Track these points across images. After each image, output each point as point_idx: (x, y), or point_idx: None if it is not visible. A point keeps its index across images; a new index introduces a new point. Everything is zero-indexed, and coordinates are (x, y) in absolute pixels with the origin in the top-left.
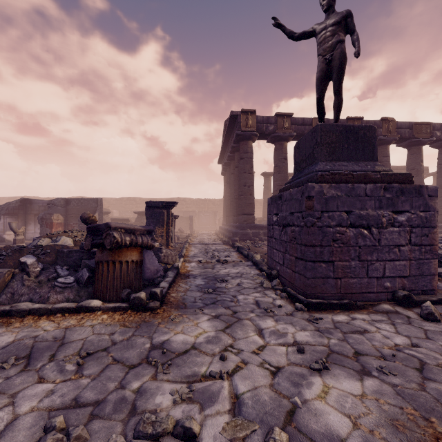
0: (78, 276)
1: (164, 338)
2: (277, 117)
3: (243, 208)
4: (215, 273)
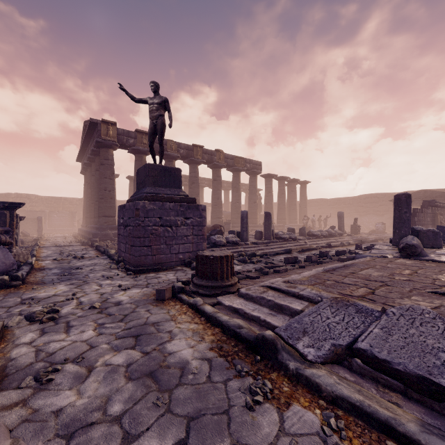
0: None
1: (31, 295)
2: (137, 133)
3: (104, 211)
4: (71, 265)
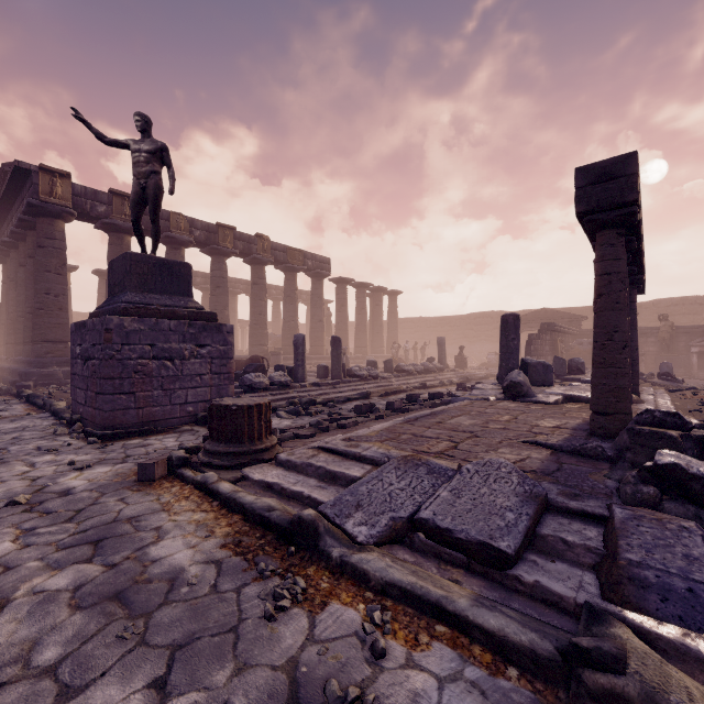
0: None
1: None
2: (114, 196)
3: (44, 332)
4: None
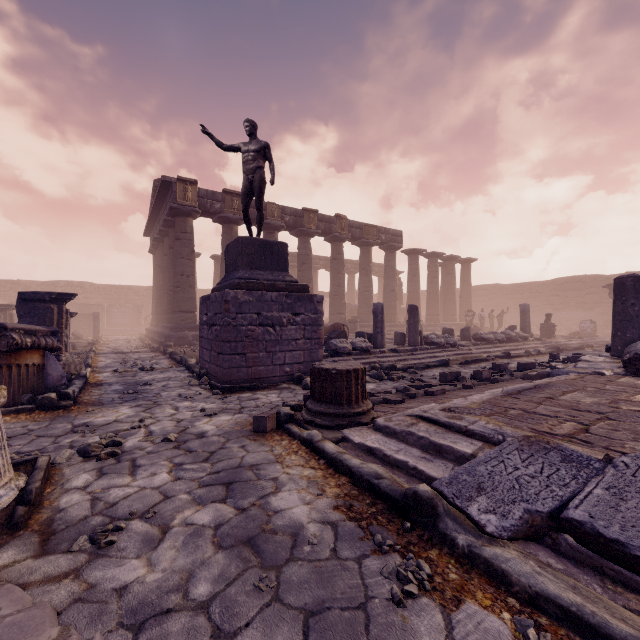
0: None
1: (85, 421)
2: (226, 194)
3: (180, 304)
4: (137, 379)
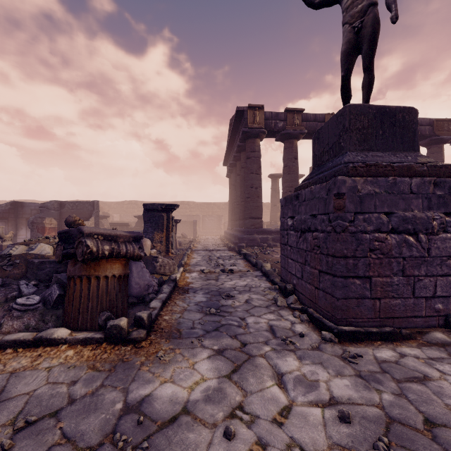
0: (46, 295)
1: (144, 391)
2: (287, 113)
3: (250, 212)
4: (219, 285)
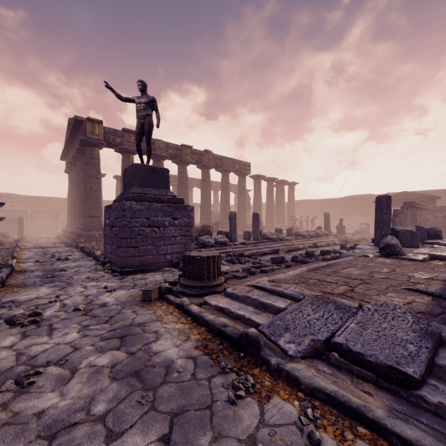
0: None
1: (11, 299)
2: (125, 132)
3: (89, 211)
4: (54, 267)
